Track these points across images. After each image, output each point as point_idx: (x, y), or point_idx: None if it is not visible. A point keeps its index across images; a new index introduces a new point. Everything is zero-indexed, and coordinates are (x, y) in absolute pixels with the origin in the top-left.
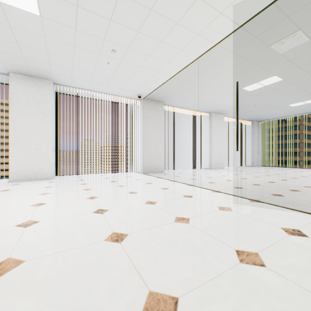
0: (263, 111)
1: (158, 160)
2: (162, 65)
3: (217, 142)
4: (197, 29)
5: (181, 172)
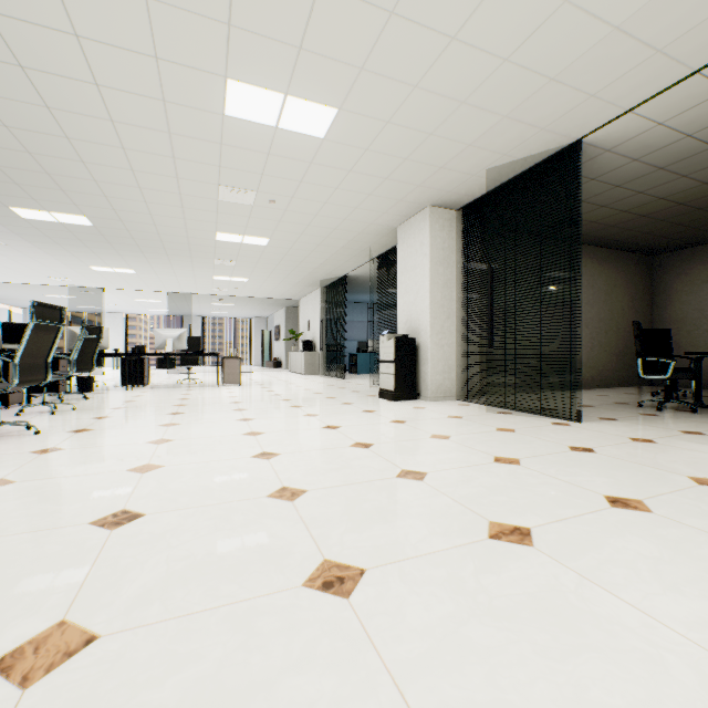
0: None
1: None
2: None
3: None
4: (44, 282)
5: None
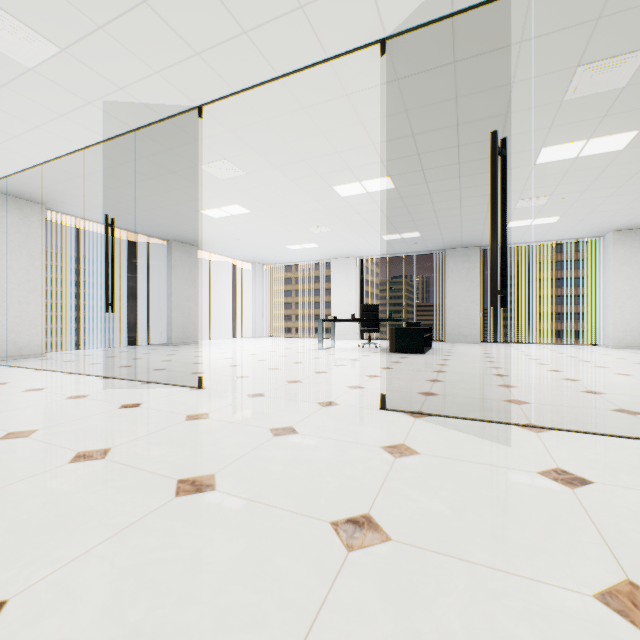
0: (258, 250)
1: (28, 329)
2: (3, 138)
3: (184, 295)
4: (57, 108)
5: (93, 353)
